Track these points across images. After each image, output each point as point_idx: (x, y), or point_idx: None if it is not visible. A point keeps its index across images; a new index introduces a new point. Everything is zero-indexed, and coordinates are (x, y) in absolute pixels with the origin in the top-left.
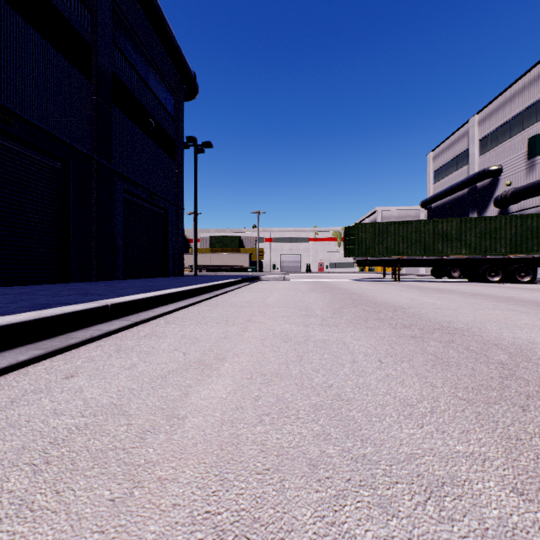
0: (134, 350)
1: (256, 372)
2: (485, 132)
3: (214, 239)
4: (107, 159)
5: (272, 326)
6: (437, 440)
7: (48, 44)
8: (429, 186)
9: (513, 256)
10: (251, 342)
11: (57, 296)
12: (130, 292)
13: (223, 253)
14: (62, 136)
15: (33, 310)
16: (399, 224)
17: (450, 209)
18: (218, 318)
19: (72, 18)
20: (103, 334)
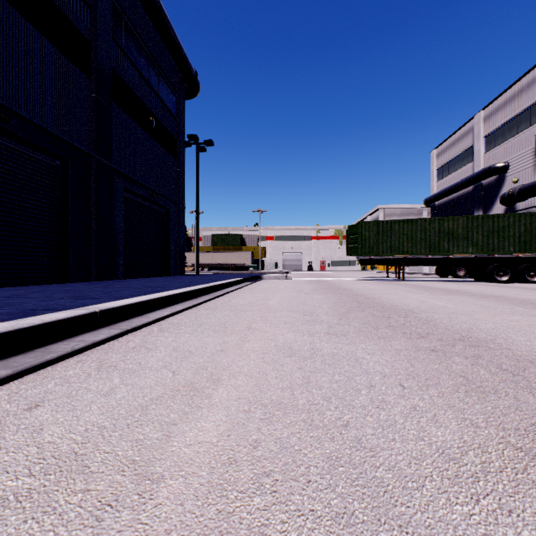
0: (117, 367)
1: (255, 401)
2: (491, 129)
3: (216, 237)
4: (107, 158)
5: (274, 336)
6: (506, 529)
7: (46, 40)
8: (433, 184)
9: (522, 255)
10: (250, 357)
11: (48, 300)
12: (125, 294)
13: (225, 251)
14: (61, 134)
15: (13, 318)
16: (403, 222)
17: (455, 207)
18: (215, 325)
19: (70, 14)
20: (86, 346)
